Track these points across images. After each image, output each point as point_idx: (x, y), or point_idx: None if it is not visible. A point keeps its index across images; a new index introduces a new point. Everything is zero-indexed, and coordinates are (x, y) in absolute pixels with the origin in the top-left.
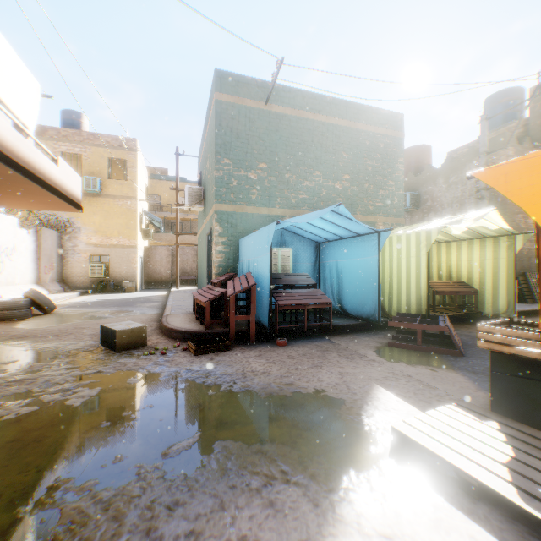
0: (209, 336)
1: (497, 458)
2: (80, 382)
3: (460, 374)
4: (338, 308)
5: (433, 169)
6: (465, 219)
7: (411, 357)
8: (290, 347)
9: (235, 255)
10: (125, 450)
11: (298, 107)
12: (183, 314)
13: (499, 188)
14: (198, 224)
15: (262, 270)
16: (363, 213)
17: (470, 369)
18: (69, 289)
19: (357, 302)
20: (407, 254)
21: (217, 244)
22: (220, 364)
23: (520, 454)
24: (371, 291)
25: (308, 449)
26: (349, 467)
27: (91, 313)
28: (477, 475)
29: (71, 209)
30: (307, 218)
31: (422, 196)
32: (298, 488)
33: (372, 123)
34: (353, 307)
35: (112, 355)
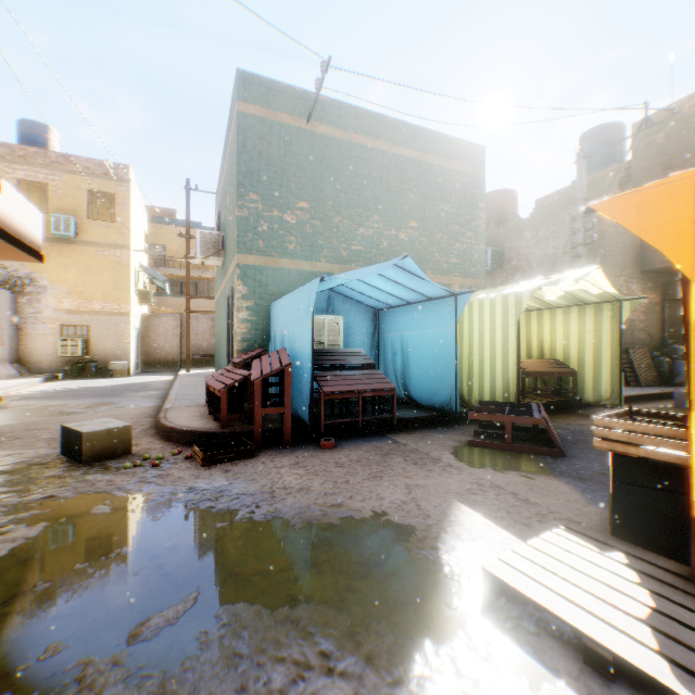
0: (225, 437)
1: (633, 612)
2: (16, 515)
3: (563, 482)
4: (403, 396)
5: (519, 219)
6: (563, 279)
7: (499, 459)
8: (339, 451)
9: (265, 325)
10: (67, 632)
11: (351, 129)
12: (192, 406)
13: (629, 226)
14: (216, 284)
15: (301, 344)
16: (435, 272)
17: (575, 475)
18: (29, 373)
19: (427, 387)
20: (492, 324)
21: (240, 310)
22: (238, 479)
23: (662, 602)
24: (446, 372)
25: (362, 610)
26: (424, 638)
27: (57, 406)
28: (610, 643)
29: (25, 257)
30: (362, 274)
31: (506, 253)
32: (347, 682)
33: (446, 156)
34: (423, 394)
35: (75, 469)
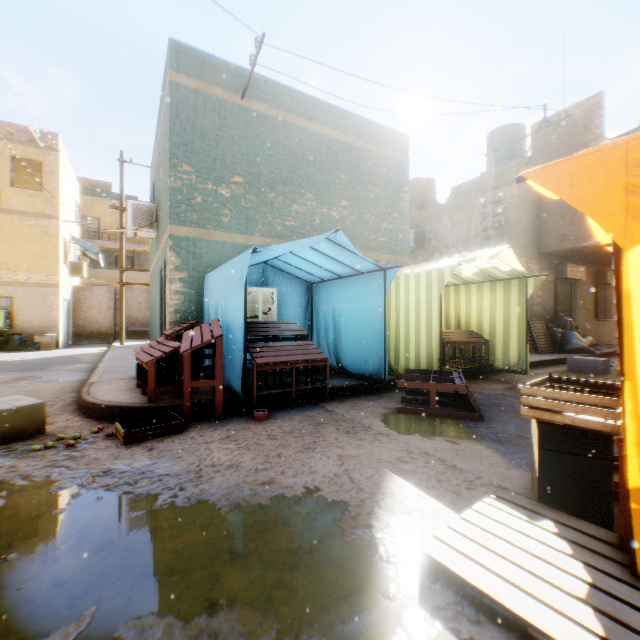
0: (153, 411)
1: (573, 590)
2: None
3: (485, 446)
4: (335, 365)
5: (438, 205)
6: (479, 257)
7: (426, 425)
8: (272, 422)
9: (199, 297)
10: None
11: (285, 109)
12: (120, 379)
13: (562, 194)
14: (151, 256)
15: (234, 315)
16: (364, 249)
17: (495, 438)
18: None
19: (358, 357)
20: (417, 297)
21: (173, 281)
22: (163, 457)
23: (598, 576)
24: (375, 343)
25: (291, 611)
26: None
27: None
28: (558, 633)
29: None
30: (295, 246)
31: (426, 235)
32: None
33: (374, 142)
34: (354, 363)
35: None
